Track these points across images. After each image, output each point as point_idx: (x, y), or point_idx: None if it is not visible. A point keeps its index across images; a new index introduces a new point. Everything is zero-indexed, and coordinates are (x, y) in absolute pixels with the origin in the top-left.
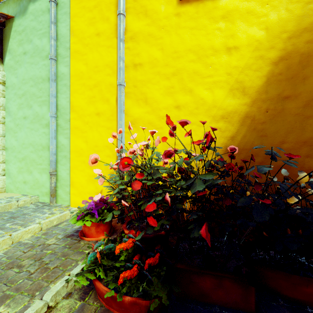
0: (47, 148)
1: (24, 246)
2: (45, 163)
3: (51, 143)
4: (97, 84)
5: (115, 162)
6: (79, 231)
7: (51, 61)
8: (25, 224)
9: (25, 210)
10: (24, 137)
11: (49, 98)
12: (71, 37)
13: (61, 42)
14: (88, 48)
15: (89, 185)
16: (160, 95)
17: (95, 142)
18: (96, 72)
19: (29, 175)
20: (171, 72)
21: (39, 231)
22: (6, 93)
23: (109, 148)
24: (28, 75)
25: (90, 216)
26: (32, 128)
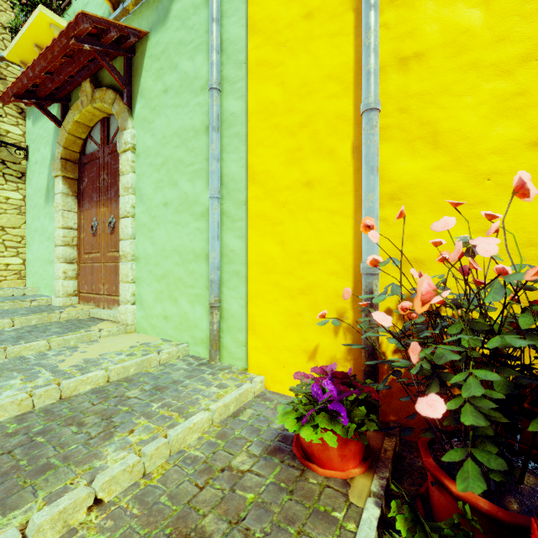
0: (203, 257)
1: (193, 467)
2: (200, 284)
3: (211, 247)
4: (306, 122)
5: (350, 286)
6: (289, 438)
7: (211, 94)
8: (184, 410)
9: (173, 372)
10: (164, 239)
11: (206, 164)
12: (251, 37)
13: (230, 55)
14: (287, 49)
15: (288, 332)
16: (480, 120)
17: (301, 243)
18: (304, 96)
19: (172, 306)
20: (517, 55)
21: (209, 427)
22: (136, 165)
23: (334, 257)
24: (171, 128)
25: (327, 417)
26: (177, 222)
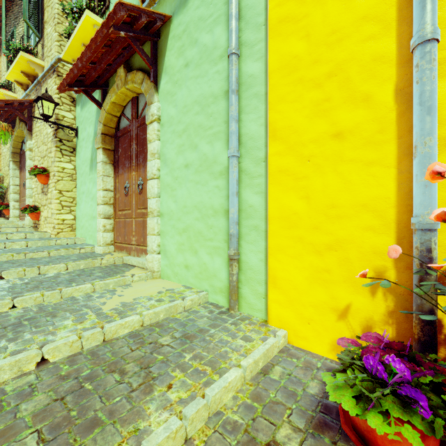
0: (222, 212)
1: (234, 436)
2: (219, 237)
3: (231, 203)
4: (335, 70)
5: (391, 243)
6: (332, 410)
7: (231, 59)
8: (215, 364)
9: (197, 320)
10: (185, 196)
11: (225, 127)
12: None
13: (248, 20)
14: (312, 0)
15: (313, 288)
16: None
17: (329, 197)
18: (333, 44)
19: (192, 257)
20: None
21: (241, 385)
22: (161, 134)
23: (371, 211)
24: (191, 97)
25: (397, 402)
26: (197, 181)
